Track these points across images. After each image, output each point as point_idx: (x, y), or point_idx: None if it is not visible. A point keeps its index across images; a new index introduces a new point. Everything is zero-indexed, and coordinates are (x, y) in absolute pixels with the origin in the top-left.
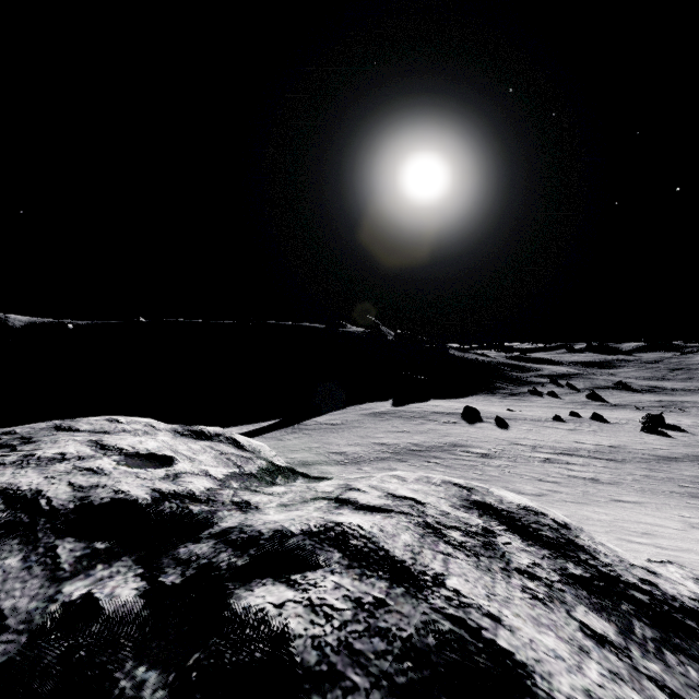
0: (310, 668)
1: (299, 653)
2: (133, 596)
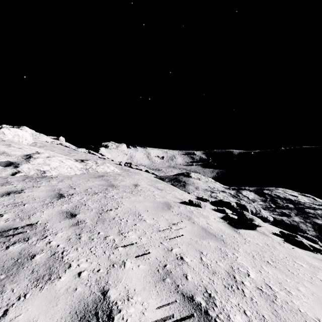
0: (312, 213)
1: (311, 212)
2: (292, 206)
